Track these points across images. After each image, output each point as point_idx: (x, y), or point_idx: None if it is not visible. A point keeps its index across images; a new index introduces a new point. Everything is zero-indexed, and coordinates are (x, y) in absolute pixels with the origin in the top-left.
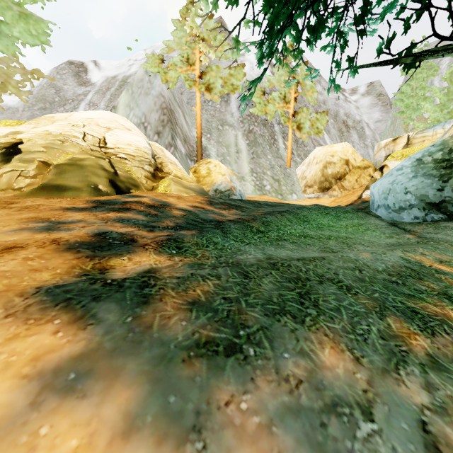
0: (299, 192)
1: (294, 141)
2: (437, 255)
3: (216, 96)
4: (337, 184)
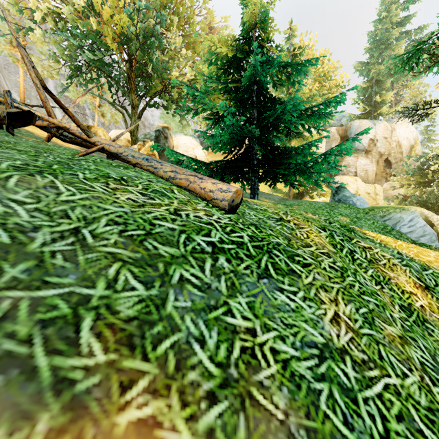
0: None
1: (102, 124)
2: None
3: None
4: None
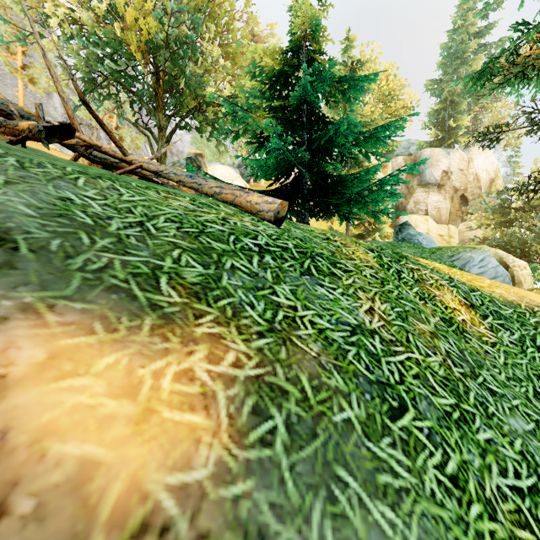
0: None
1: None
2: None
3: (41, 90)
4: None
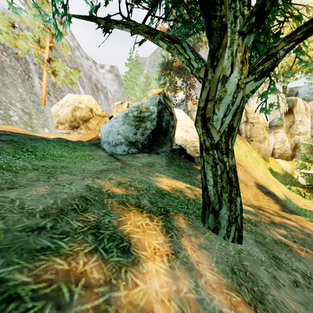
0: (52, 127)
1: (52, 84)
2: (120, 178)
3: None
4: (84, 125)
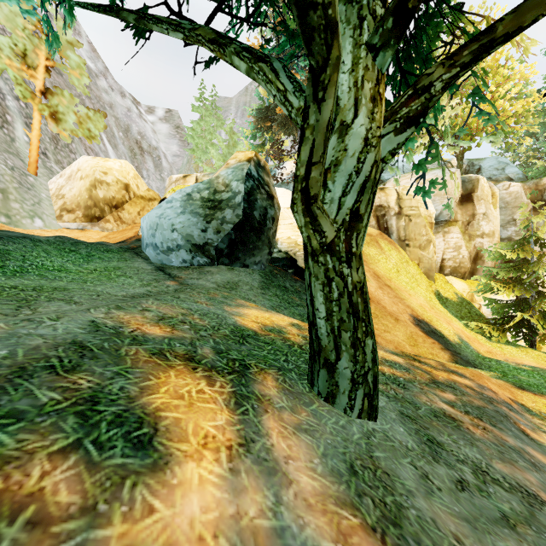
0: (50, 218)
1: (51, 137)
2: (166, 308)
3: None
4: (112, 214)
